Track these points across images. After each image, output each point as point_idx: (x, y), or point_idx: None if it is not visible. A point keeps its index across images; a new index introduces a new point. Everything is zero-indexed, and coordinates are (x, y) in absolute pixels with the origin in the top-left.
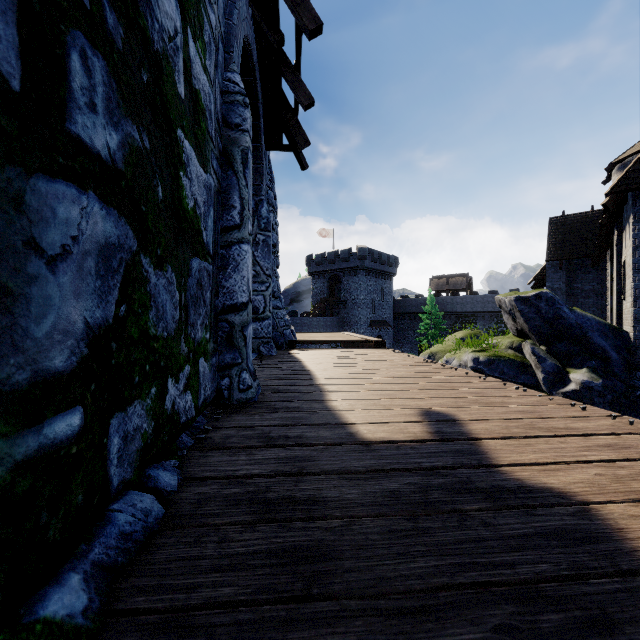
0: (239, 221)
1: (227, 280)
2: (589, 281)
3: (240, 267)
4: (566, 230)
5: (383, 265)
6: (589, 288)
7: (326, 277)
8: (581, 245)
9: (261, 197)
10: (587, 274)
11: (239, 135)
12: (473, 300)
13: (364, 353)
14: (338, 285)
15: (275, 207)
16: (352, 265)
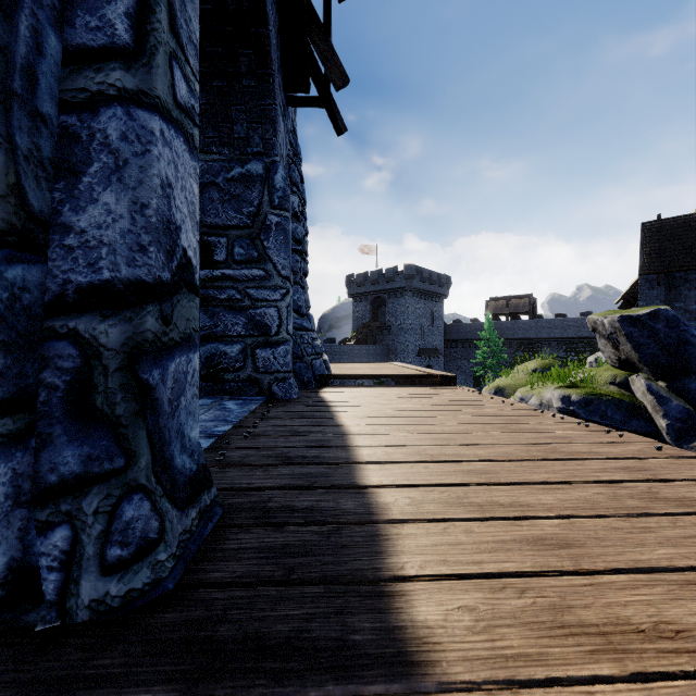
0: (129, 39)
1: (79, 208)
2: (695, 299)
3: (129, 174)
4: (664, 237)
5: (433, 285)
6: (695, 308)
7: (368, 299)
8: (685, 255)
9: (274, 158)
10: (693, 290)
11: None
12: (538, 325)
13: (429, 395)
14: (382, 308)
15: (301, 190)
16: (398, 285)
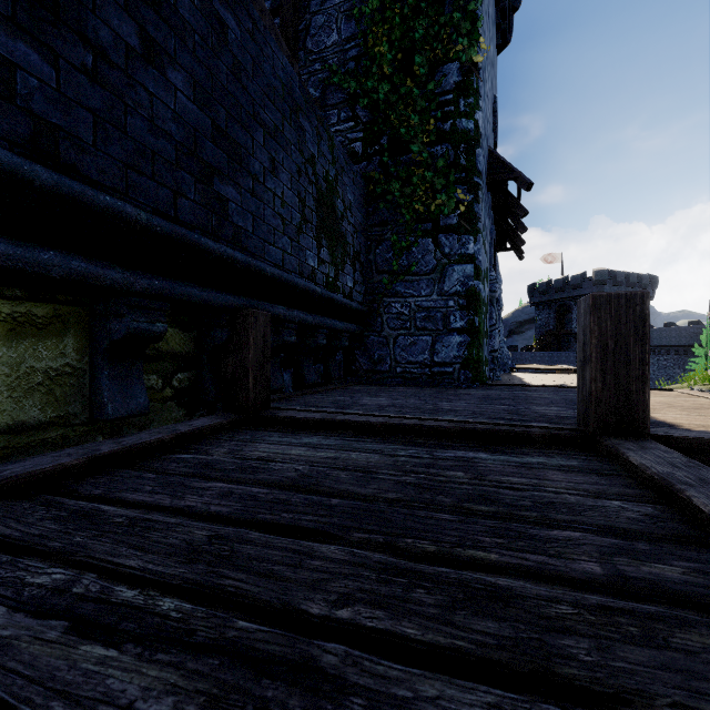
0: (495, 323)
1: (491, 342)
2: None
3: (495, 338)
4: None
5: (632, 288)
6: None
7: (552, 307)
8: None
9: None
10: None
11: (495, 294)
12: None
13: (561, 375)
14: (568, 315)
15: (501, 284)
16: (586, 292)
